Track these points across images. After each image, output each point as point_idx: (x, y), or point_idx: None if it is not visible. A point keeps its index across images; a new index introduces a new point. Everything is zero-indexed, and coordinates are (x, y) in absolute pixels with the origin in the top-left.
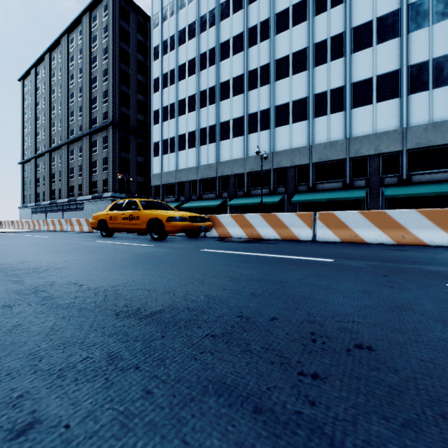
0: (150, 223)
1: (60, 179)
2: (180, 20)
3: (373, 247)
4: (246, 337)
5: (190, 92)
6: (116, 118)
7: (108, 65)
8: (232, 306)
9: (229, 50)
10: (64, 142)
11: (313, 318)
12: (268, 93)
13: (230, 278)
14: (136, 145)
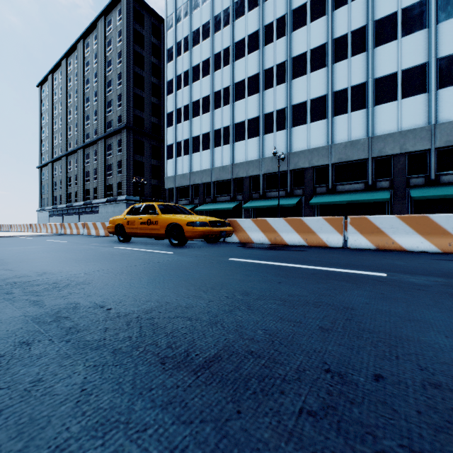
0: (168, 228)
1: (76, 183)
2: (194, 21)
3: (418, 256)
4: (361, 419)
5: (204, 93)
6: (130, 121)
7: (122, 68)
8: (308, 351)
9: (244, 49)
10: (79, 146)
11: (433, 377)
12: (285, 92)
13: (280, 300)
14: (150, 148)
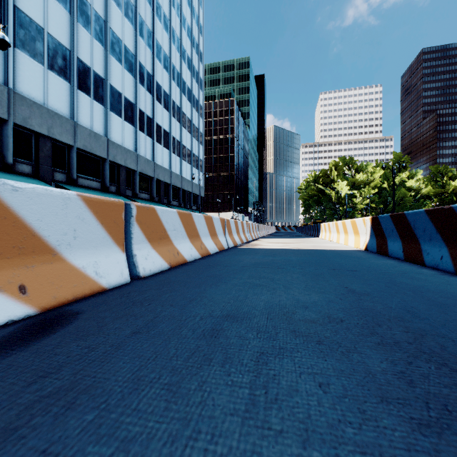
0: None
1: None
2: None
3: None
4: None
5: None
6: None
7: None
8: None
9: (121, 1)
10: None
11: None
12: (152, 104)
13: None
14: None
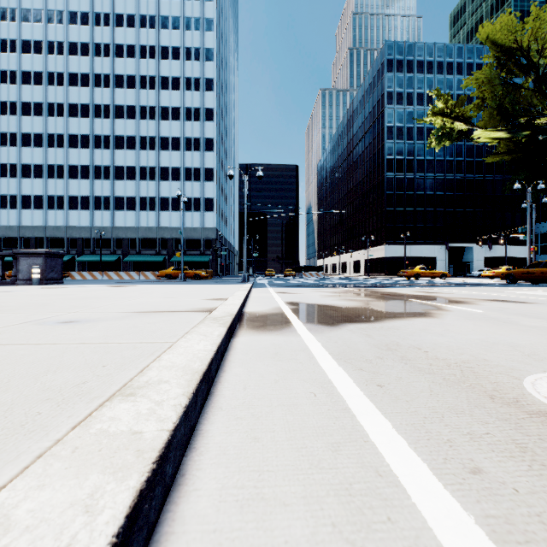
0: None
1: None
2: (25, 93)
3: None
4: None
5: (37, 161)
6: None
7: None
8: None
9: (77, 143)
10: None
11: None
12: (110, 186)
13: None
14: None
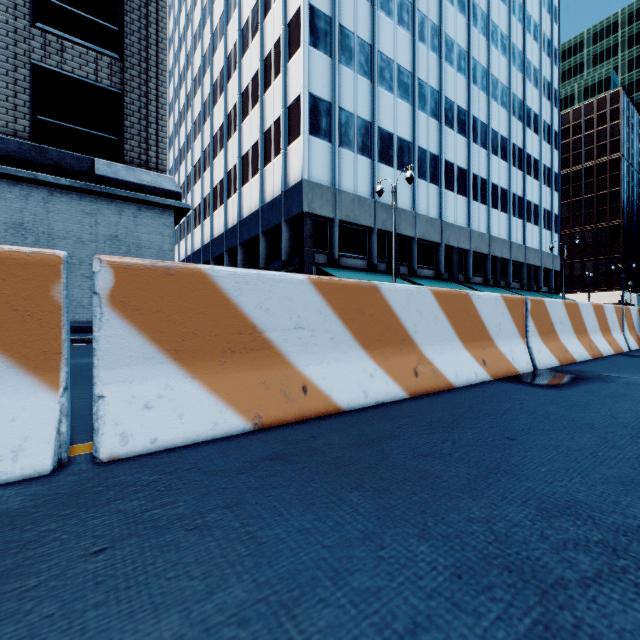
0: None
1: None
2: None
3: None
4: None
5: (402, 60)
6: None
7: None
8: None
9: (453, 58)
10: None
11: None
12: (486, 161)
13: None
14: None
